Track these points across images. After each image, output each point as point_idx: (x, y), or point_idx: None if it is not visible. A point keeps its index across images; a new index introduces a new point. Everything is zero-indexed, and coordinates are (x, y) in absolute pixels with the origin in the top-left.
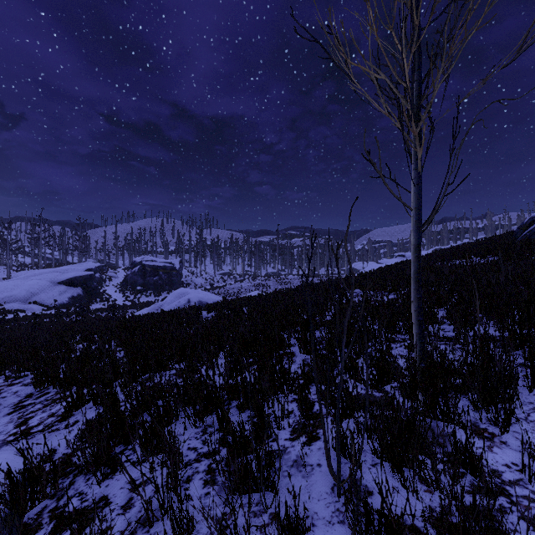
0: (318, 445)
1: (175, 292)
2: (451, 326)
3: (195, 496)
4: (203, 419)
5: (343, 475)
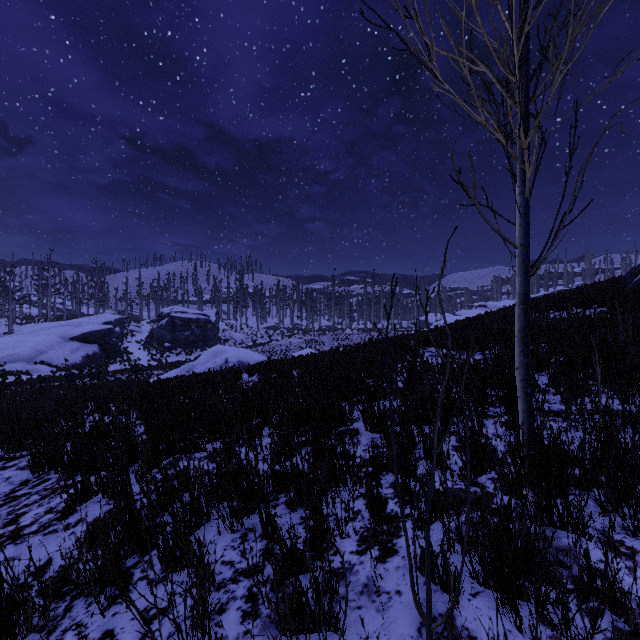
0: (395, 562)
1: (210, 350)
2: (557, 396)
3: (230, 635)
4: (242, 520)
5: (432, 609)
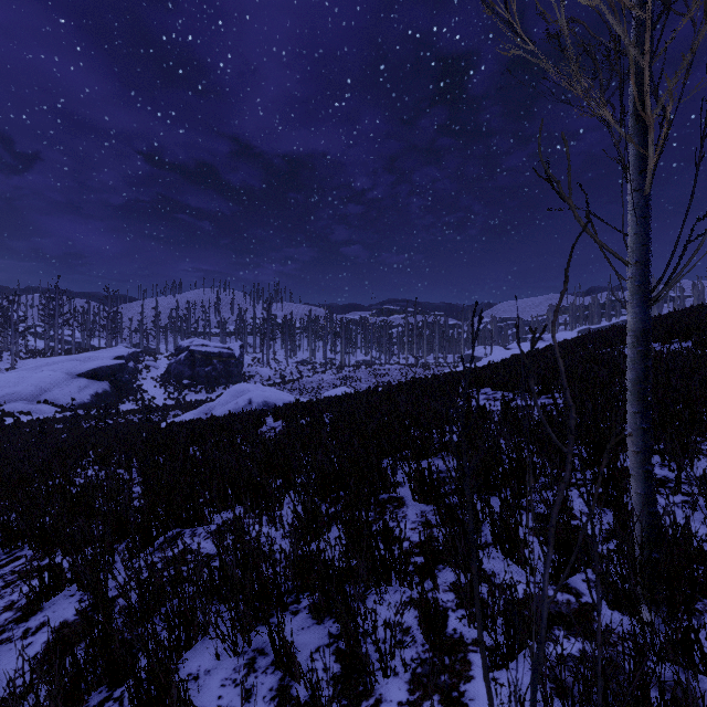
0: None
1: (232, 389)
2: (655, 457)
3: None
4: (249, 638)
5: None
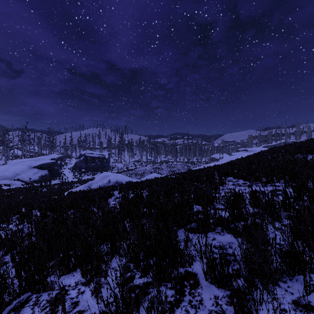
0: None
1: (101, 175)
2: None
3: None
4: None
5: None
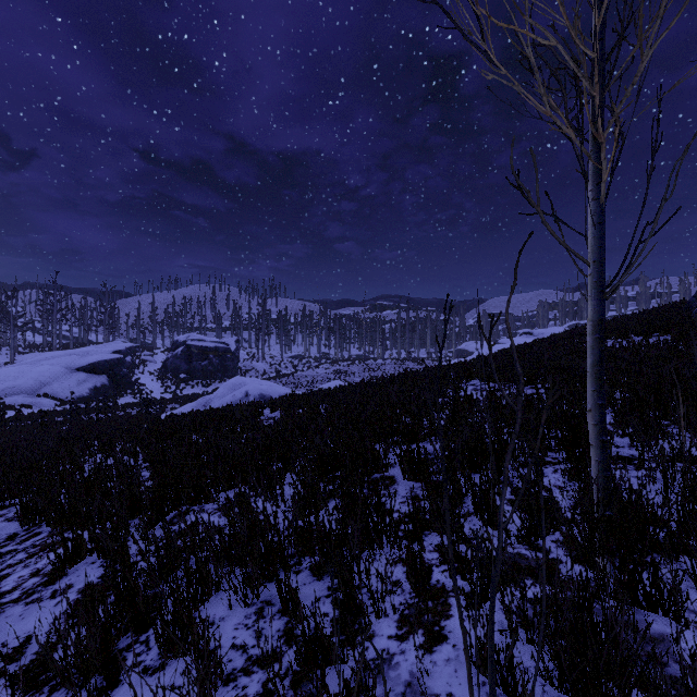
0: (444, 652)
1: (229, 382)
2: (625, 439)
3: None
4: (258, 591)
5: None
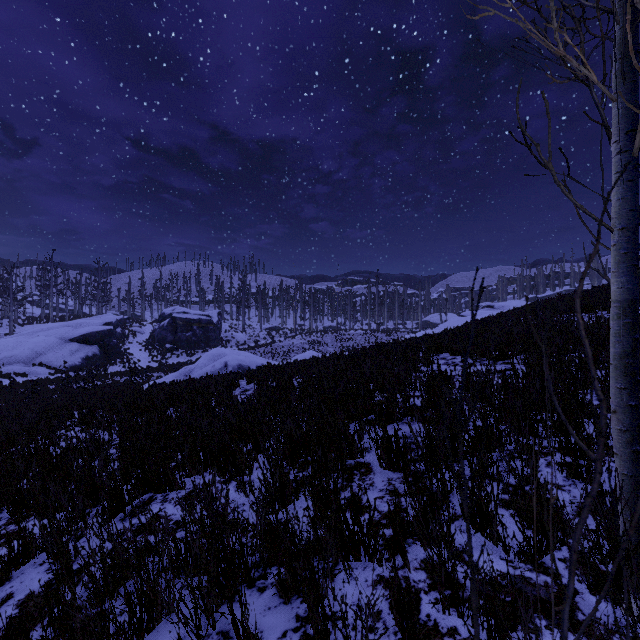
0: None
1: (209, 353)
2: None
3: None
4: (214, 620)
5: None
